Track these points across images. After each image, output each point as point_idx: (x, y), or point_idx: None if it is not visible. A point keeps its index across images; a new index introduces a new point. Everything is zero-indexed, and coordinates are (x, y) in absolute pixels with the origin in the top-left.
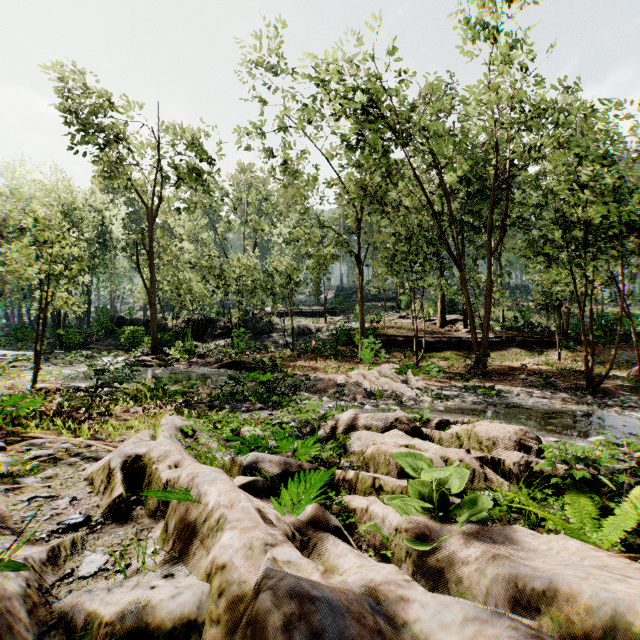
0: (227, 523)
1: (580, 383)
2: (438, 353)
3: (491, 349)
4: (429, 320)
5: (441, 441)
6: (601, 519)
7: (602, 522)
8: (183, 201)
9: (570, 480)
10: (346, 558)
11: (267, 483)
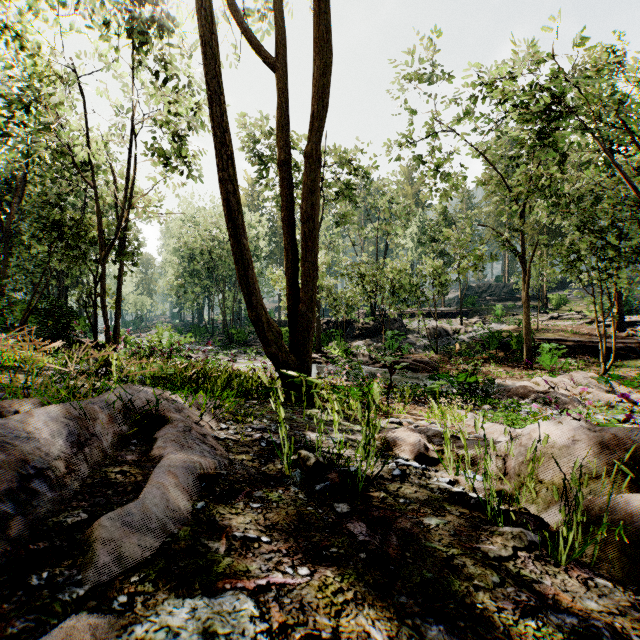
0: None
1: None
2: (622, 361)
3: None
4: (593, 322)
5: None
6: None
7: None
8: (338, 214)
9: None
10: None
11: None
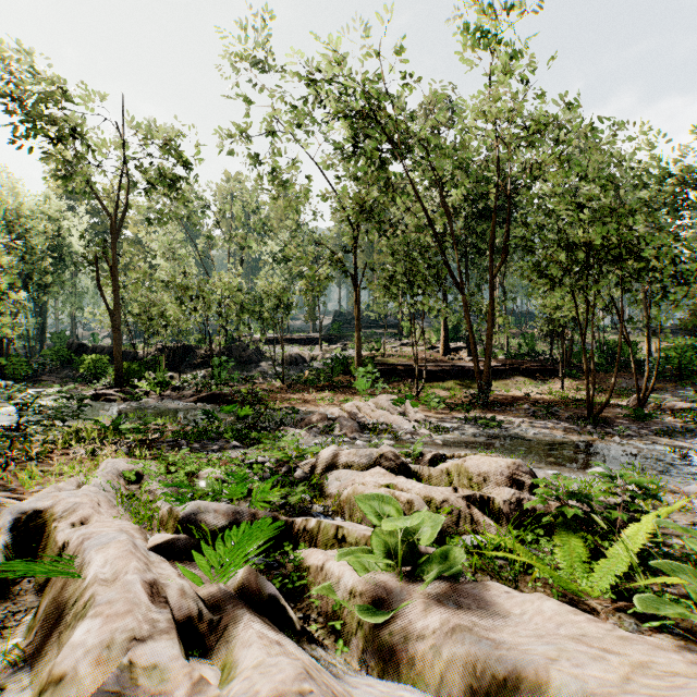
0: (92, 608)
1: (582, 412)
2: (440, 383)
3: (495, 378)
4: (432, 348)
5: (430, 478)
6: (593, 562)
7: (594, 566)
8: (154, 210)
9: (562, 518)
10: (249, 650)
11: (194, 541)
